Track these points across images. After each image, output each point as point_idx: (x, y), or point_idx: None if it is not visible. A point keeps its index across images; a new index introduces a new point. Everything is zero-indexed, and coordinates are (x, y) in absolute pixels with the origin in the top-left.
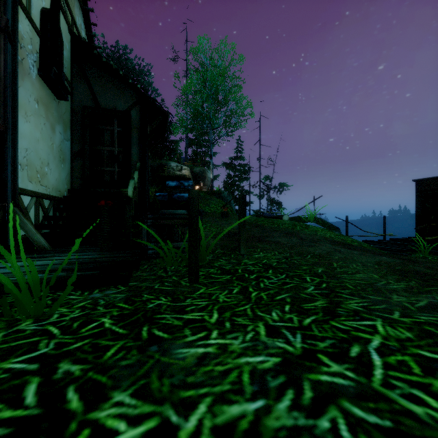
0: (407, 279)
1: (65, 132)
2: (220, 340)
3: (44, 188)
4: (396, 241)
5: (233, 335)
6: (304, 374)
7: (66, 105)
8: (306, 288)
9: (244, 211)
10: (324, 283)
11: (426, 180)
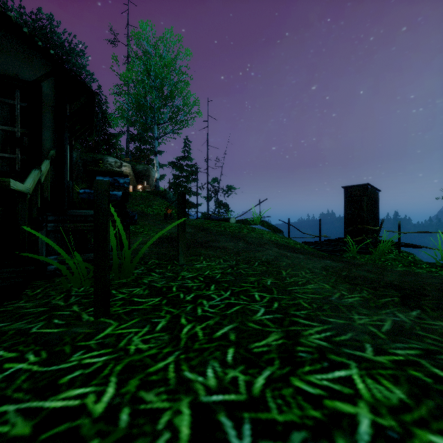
0: (358, 288)
1: None
2: None
3: None
4: (329, 241)
5: None
6: None
7: None
8: (255, 312)
9: (184, 213)
10: (275, 302)
11: (352, 187)
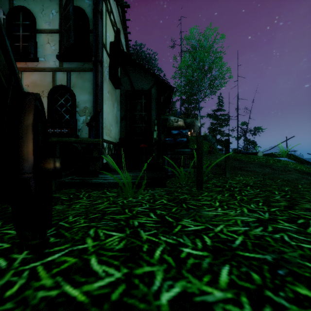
0: None
1: (117, 106)
2: (223, 211)
3: (110, 138)
4: None
5: (229, 210)
6: (268, 224)
7: (118, 91)
8: (274, 197)
9: (228, 149)
10: (288, 195)
11: None
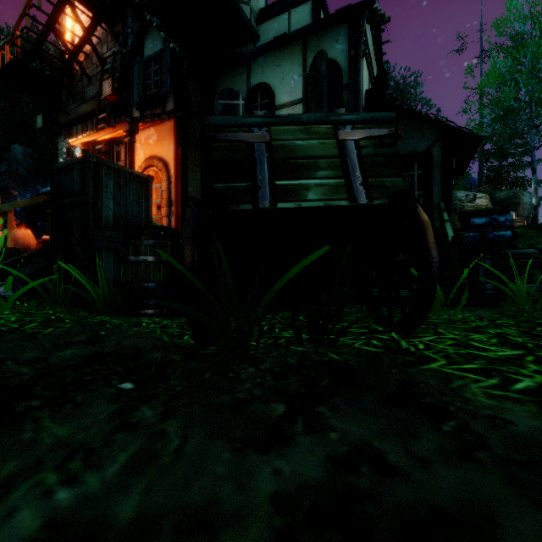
0: None
1: None
2: None
3: None
4: None
5: None
6: None
7: None
8: None
9: None
10: None
11: None
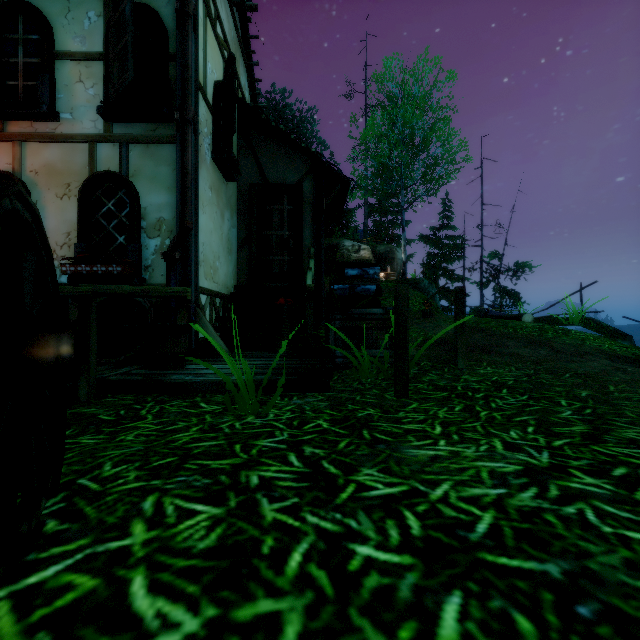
0: None
1: (232, 218)
2: (450, 447)
3: (215, 285)
4: None
5: (464, 445)
6: (550, 480)
7: (232, 185)
8: (559, 412)
9: (463, 310)
10: (588, 409)
11: None
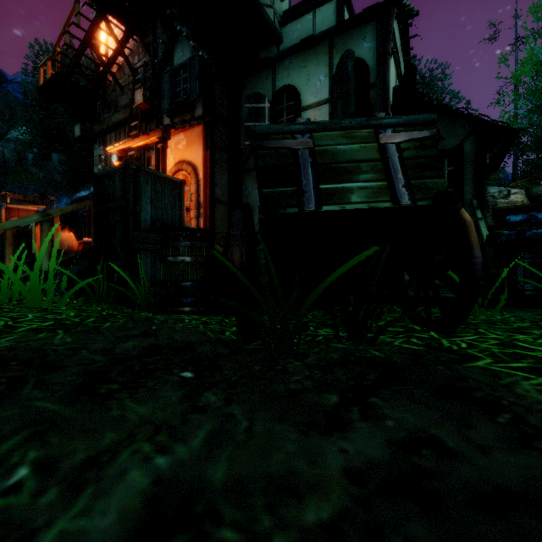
0: None
1: None
2: None
3: None
4: None
5: None
6: None
7: None
8: None
9: None
10: None
11: None
